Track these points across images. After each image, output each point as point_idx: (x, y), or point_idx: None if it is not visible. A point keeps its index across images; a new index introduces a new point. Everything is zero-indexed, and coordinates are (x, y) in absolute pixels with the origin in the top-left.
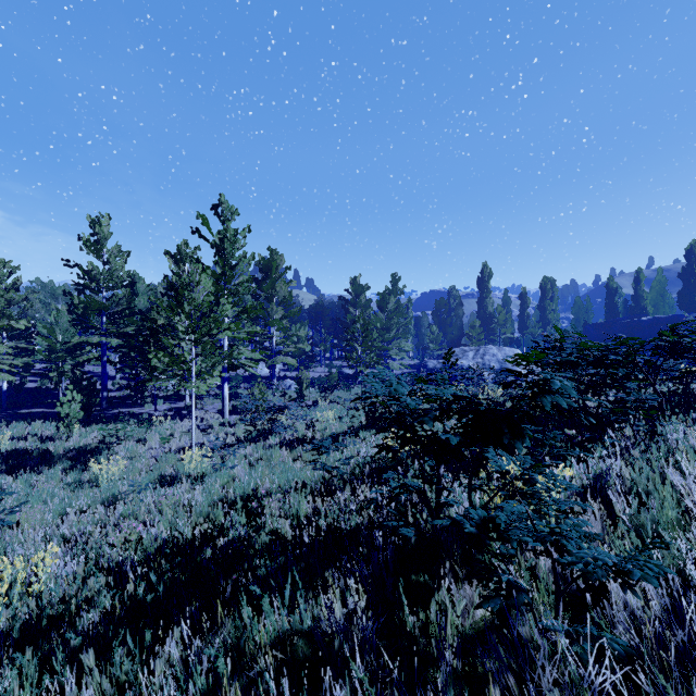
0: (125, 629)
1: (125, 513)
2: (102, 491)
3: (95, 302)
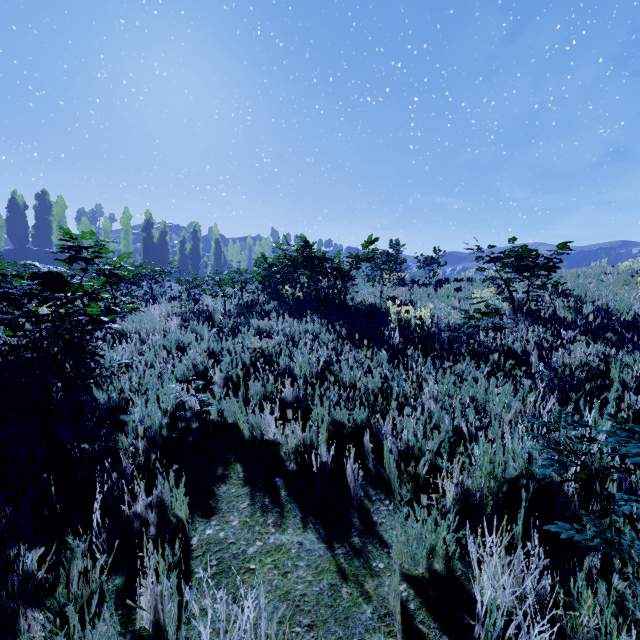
0: None
1: None
2: None
3: None
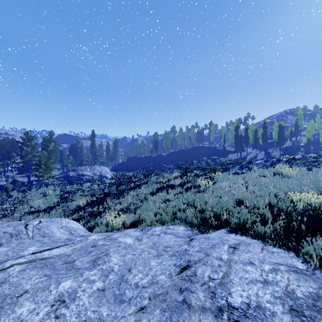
0: None
1: None
2: None
3: None
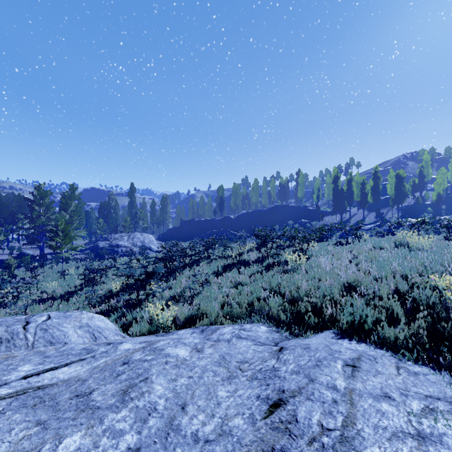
0: None
1: None
2: None
3: None
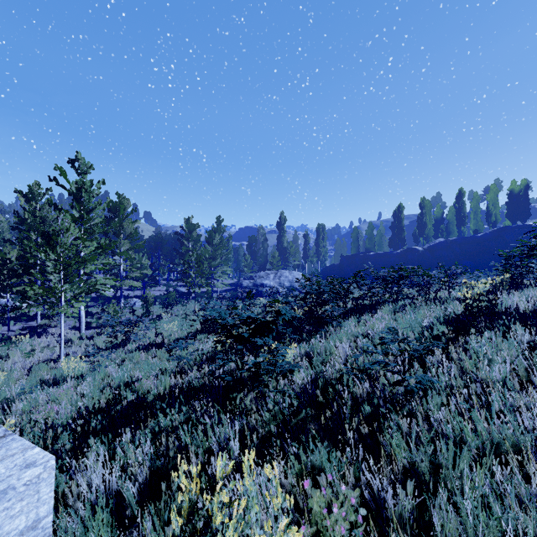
0: (95, 436)
1: (25, 407)
2: None
3: None
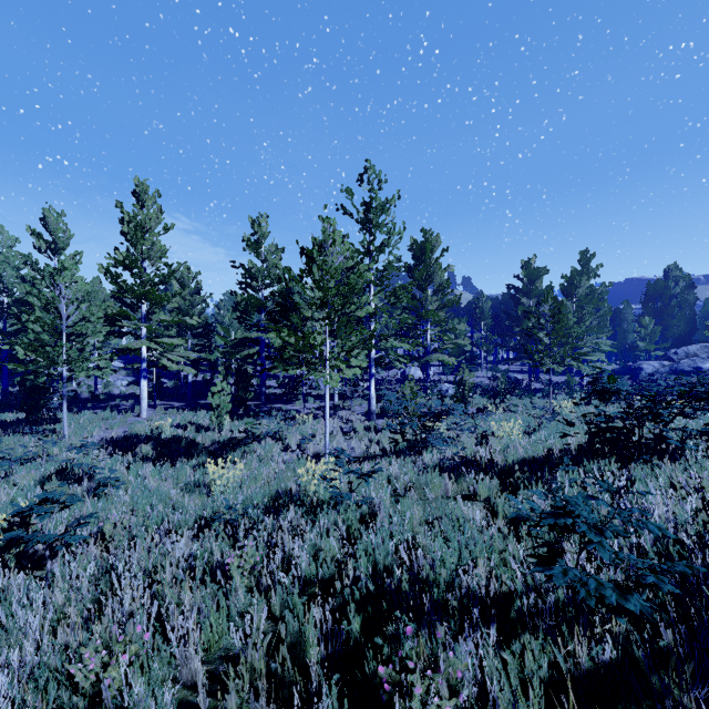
0: None
1: (201, 556)
2: (210, 502)
3: (254, 299)
